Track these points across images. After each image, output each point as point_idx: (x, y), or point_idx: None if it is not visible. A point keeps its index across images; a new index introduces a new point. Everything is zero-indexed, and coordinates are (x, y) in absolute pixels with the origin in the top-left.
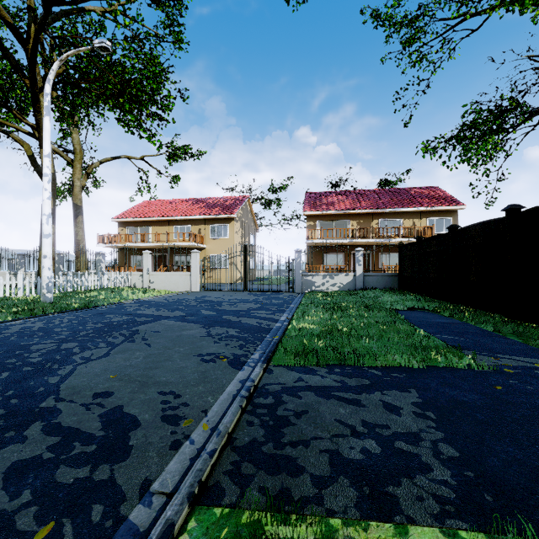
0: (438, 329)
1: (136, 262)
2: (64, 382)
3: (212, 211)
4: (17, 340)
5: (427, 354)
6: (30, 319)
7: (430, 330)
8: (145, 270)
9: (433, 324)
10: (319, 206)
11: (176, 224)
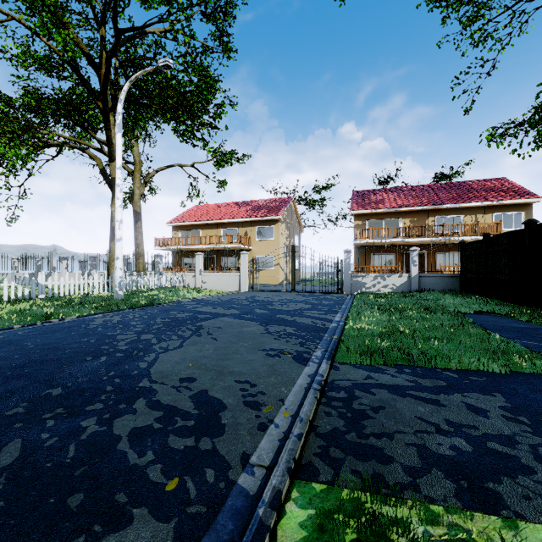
0: (516, 334)
1: (188, 263)
2: (152, 367)
3: (258, 213)
4: (103, 331)
5: (508, 358)
6: (108, 313)
7: (507, 335)
8: (197, 271)
9: (509, 329)
10: (368, 205)
11: (224, 227)
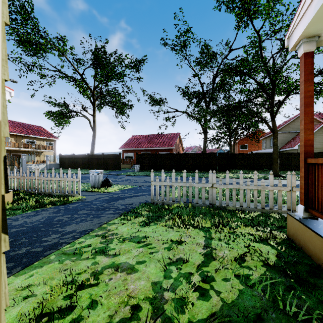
0: None
1: None
2: None
3: None
4: None
5: (108, 171)
6: None
7: None
8: None
9: None
10: None
11: None
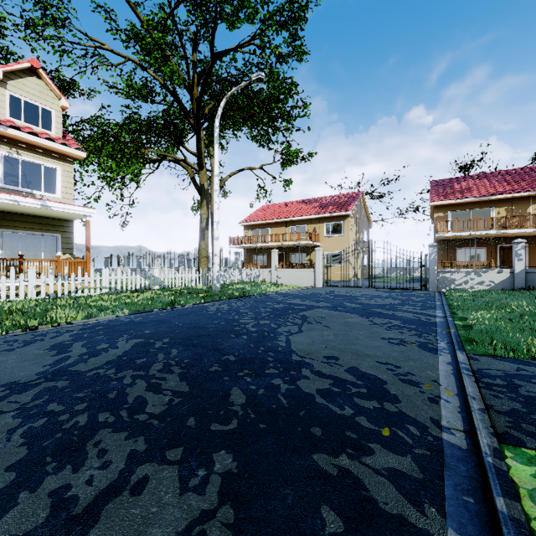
0: None
1: (258, 260)
2: (291, 346)
3: (327, 210)
4: (224, 316)
5: None
6: (214, 302)
7: None
8: (273, 267)
9: None
10: (451, 194)
11: (292, 224)
